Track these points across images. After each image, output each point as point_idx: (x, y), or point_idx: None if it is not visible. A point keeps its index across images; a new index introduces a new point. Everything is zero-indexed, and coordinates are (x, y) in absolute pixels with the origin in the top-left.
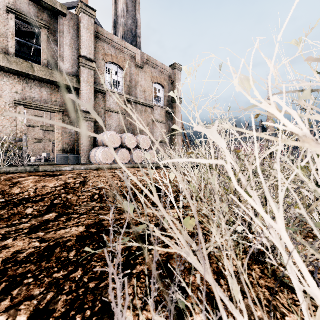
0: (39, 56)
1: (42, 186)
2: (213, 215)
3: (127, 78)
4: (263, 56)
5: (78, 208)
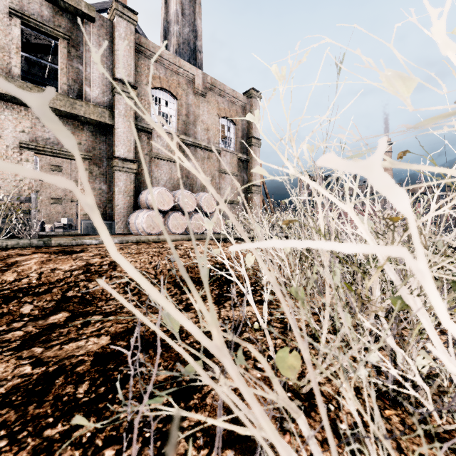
0: (57, 79)
1: (50, 269)
2: (343, 356)
3: (182, 111)
4: (429, 33)
5: (104, 303)
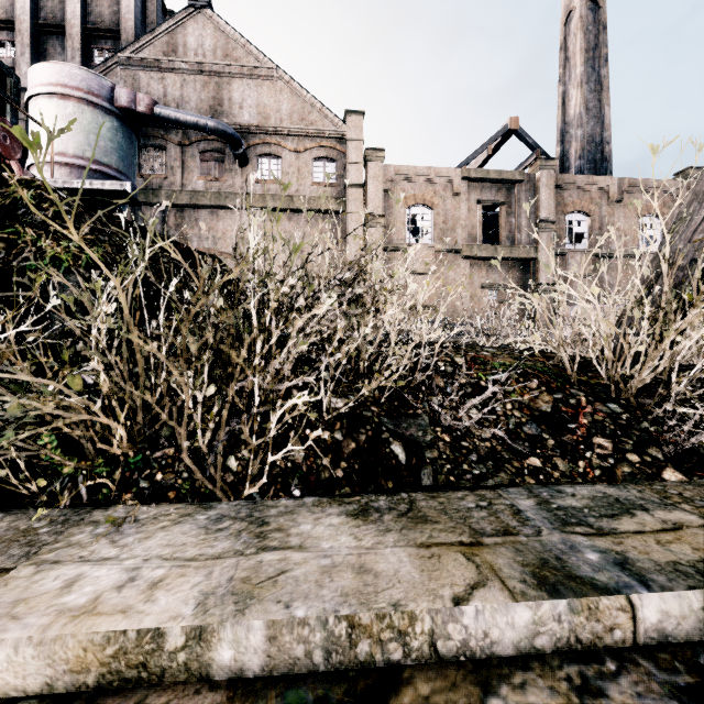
0: None
1: None
2: None
3: (594, 225)
4: None
5: None
